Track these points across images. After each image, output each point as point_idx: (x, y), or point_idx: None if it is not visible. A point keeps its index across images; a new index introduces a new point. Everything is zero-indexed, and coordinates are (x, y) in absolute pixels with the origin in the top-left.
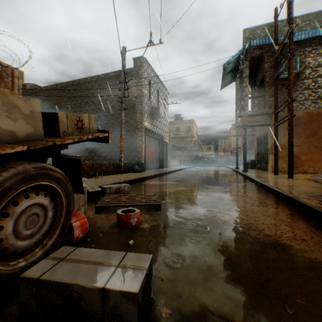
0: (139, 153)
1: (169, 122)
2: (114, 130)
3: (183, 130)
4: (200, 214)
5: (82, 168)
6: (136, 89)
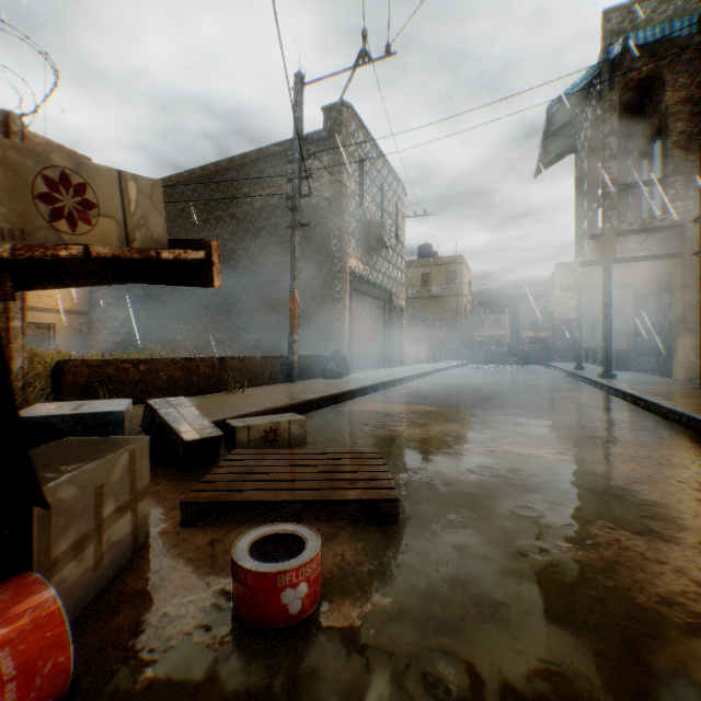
0: (337, 333)
1: (406, 263)
2: (280, 279)
3: (438, 279)
4: (548, 547)
5: (195, 370)
6: (330, 181)
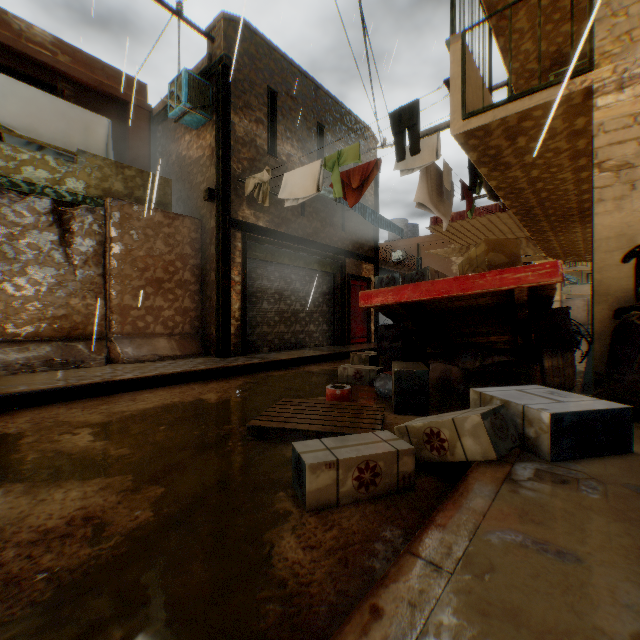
0: None
1: None
2: None
3: None
4: (243, 400)
5: None
6: None
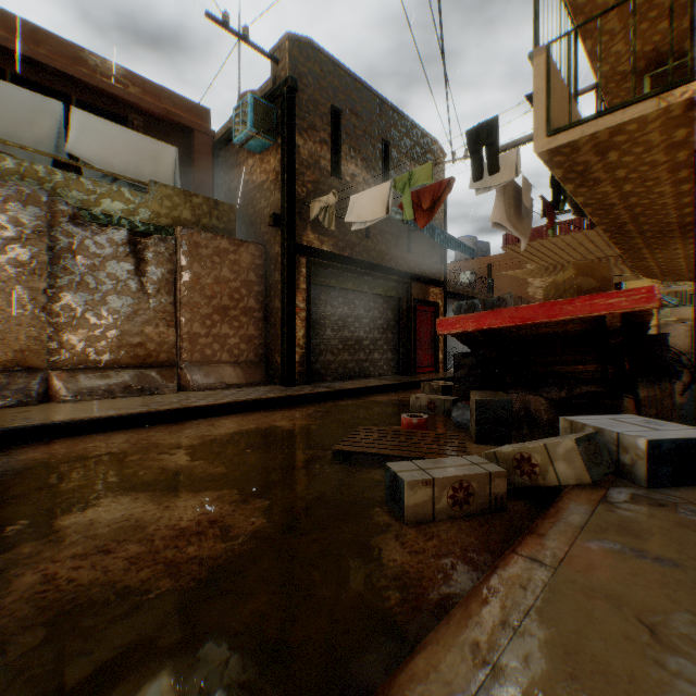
0: None
1: None
2: None
3: None
4: (318, 428)
5: None
6: None
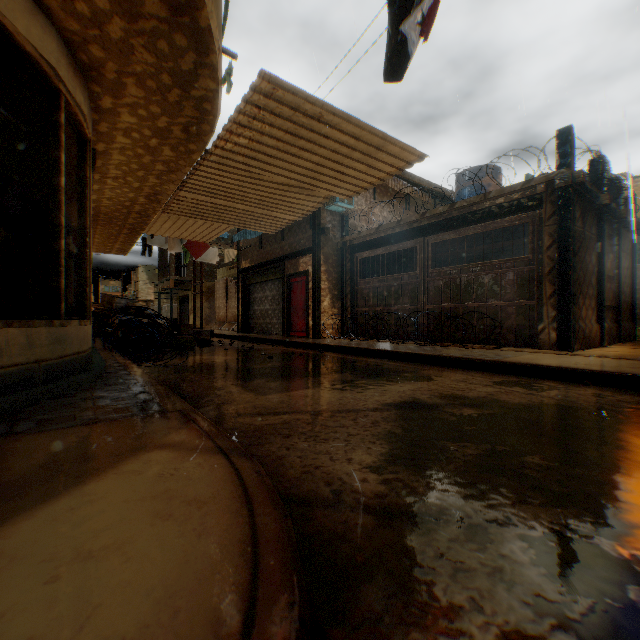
0: None
1: None
2: None
3: None
4: None
5: None
6: None
